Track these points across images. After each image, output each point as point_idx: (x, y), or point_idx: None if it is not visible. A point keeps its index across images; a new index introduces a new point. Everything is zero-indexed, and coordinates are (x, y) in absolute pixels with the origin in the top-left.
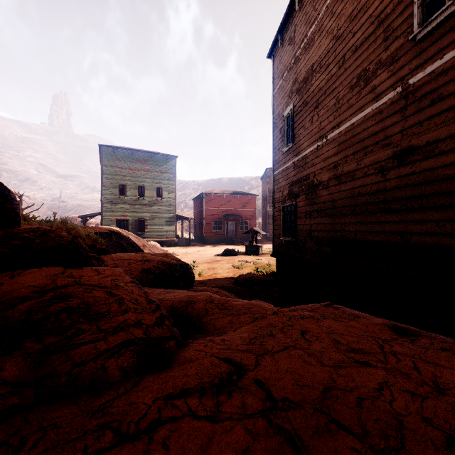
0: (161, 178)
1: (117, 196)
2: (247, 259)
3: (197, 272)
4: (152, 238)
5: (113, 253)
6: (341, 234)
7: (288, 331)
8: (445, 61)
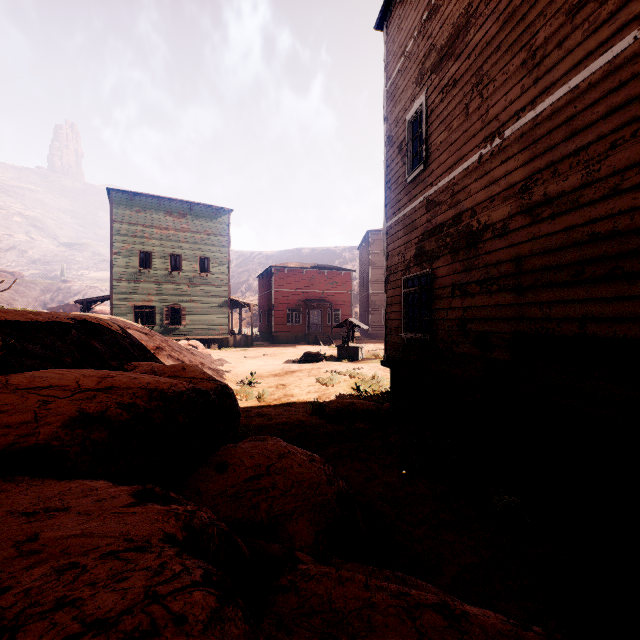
0: (207, 243)
1: (137, 270)
2: (339, 369)
3: (257, 393)
4: (193, 335)
5: (33, 369)
6: (541, 326)
7: None
8: None
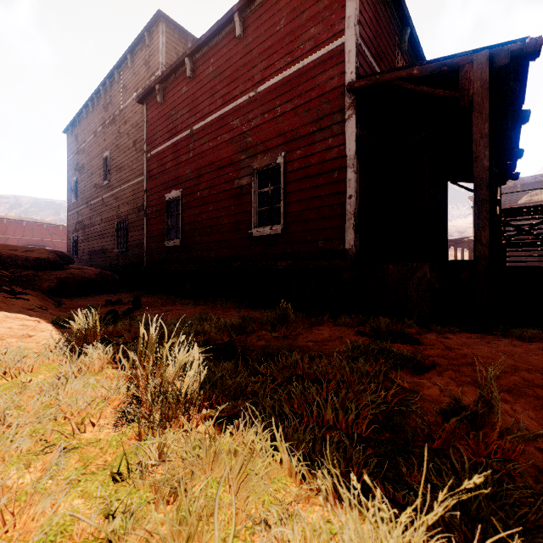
0: None
1: None
2: None
3: None
4: None
5: None
6: (92, 249)
7: None
8: (107, 196)
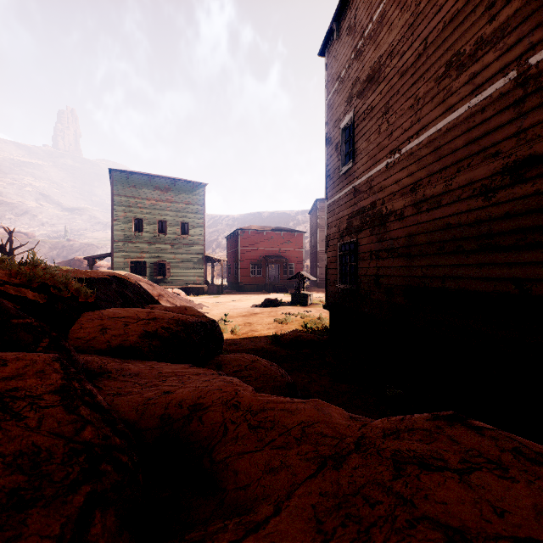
0: (187, 211)
1: (132, 233)
2: (292, 312)
3: (230, 329)
4: (175, 285)
5: (106, 308)
6: (422, 281)
7: (413, 534)
8: None
